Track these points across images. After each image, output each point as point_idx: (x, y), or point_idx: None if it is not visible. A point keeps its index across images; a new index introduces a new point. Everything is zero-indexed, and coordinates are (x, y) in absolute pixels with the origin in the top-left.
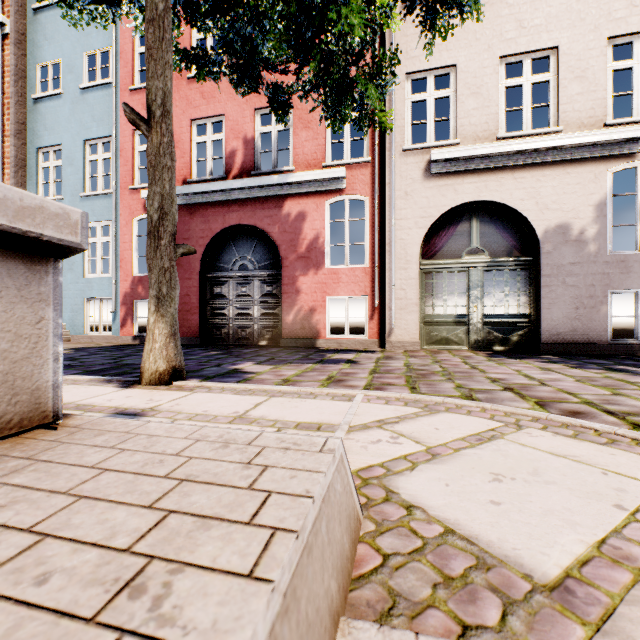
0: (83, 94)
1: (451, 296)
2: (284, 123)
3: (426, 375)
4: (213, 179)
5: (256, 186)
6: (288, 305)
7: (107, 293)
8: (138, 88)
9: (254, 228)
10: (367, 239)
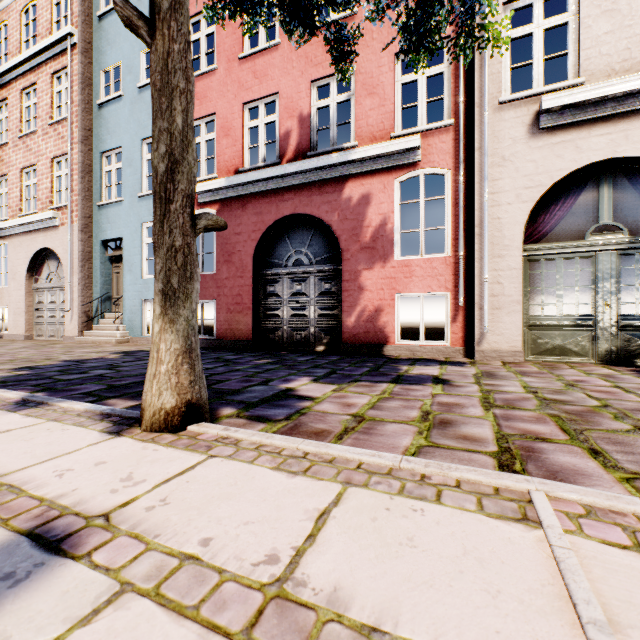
0: (141, 93)
1: (568, 291)
2: (347, 79)
3: (585, 416)
4: (266, 166)
5: (312, 168)
6: (349, 305)
7: None
8: None
9: (310, 218)
10: (448, 222)
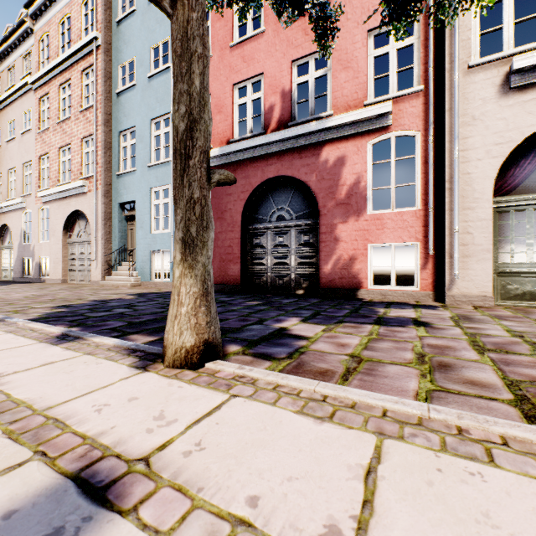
0: (150, 82)
1: None
2: (328, 53)
3: None
4: (252, 136)
5: (293, 136)
6: (326, 254)
7: (167, 246)
8: None
9: (291, 179)
10: (418, 178)
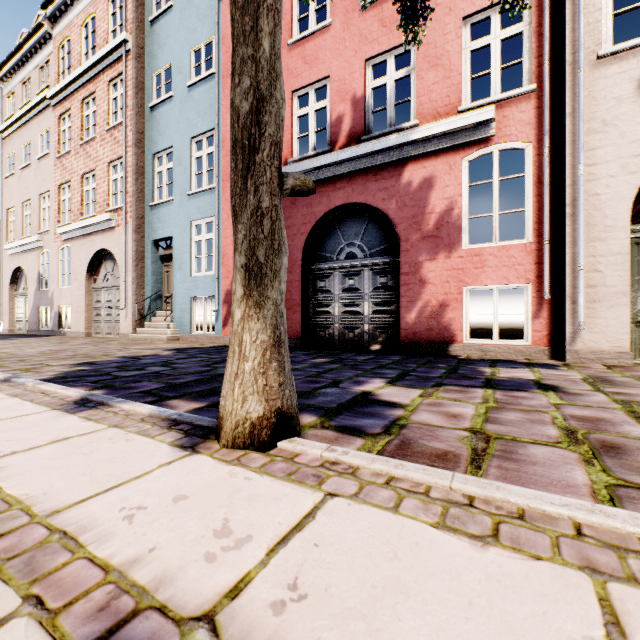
0: (190, 92)
1: None
2: (416, 42)
3: None
4: (316, 154)
5: (368, 153)
6: (409, 300)
7: (210, 291)
8: None
9: (364, 207)
10: (528, 203)
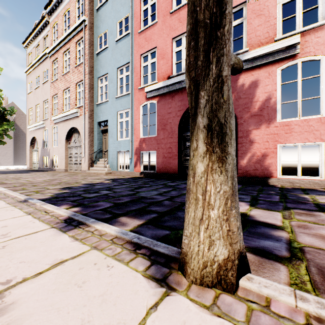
0: (116, 44)
1: None
2: None
3: None
4: None
5: None
6: (242, 152)
7: (127, 148)
8: (142, 30)
9: None
10: (322, 92)
